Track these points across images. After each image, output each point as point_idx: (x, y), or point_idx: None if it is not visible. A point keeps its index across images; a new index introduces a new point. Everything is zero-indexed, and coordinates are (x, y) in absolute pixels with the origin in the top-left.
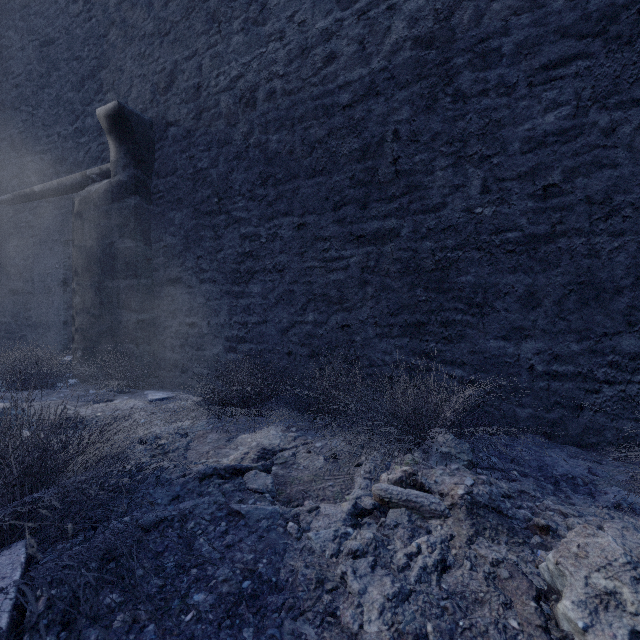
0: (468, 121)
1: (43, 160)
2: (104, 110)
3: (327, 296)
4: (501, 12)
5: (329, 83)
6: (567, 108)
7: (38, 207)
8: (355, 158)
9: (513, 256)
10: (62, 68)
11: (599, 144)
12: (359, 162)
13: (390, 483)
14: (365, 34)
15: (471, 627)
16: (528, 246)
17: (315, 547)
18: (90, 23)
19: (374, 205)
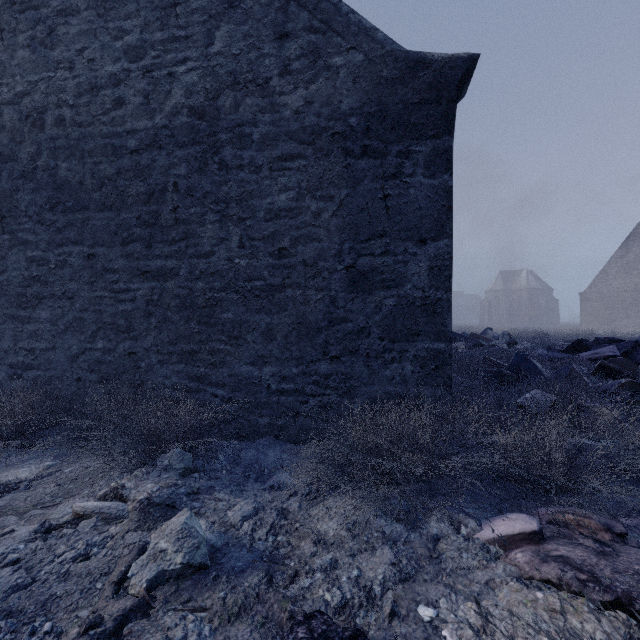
0: (230, 187)
1: None
2: None
3: (116, 325)
4: (252, 107)
5: (118, 126)
6: (293, 192)
7: None
8: (141, 200)
9: (259, 300)
10: None
11: (311, 223)
12: (145, 205)
13: (96, 498)
14: (150, 90)
15: (64, 595)
16: (269, 293)
17: None
18: None
19: (158, 245)
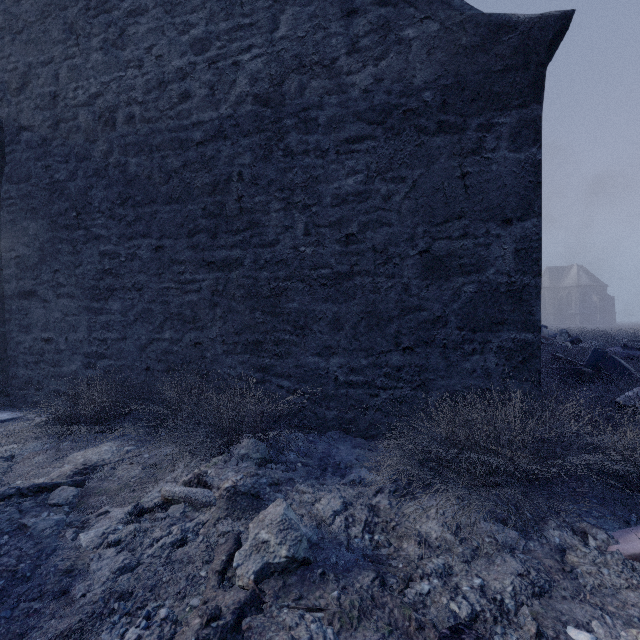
0: (295, 174)
1: None
2: None
3: (182, 315)
4: (318, 90)
5: (184, 119)
6: (361, 176)
7: None
8: (207, 191)
9: (325, 288)
10: None
11: (381, 207)
12: (210, 195)
13: (181, 484)
14: (215, 81)
15: (170, 580)
16: (335, 281)
17: (83, 544)
18: None
19: (223, 236)
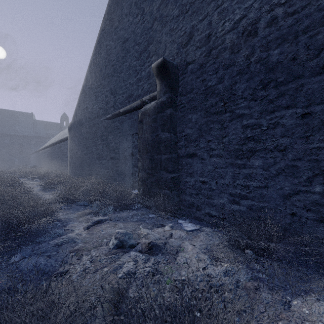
0: None
1: (123, 97)
2: (155, 64)
3: None
4: None
5: None
6: None
7: (121, 119)
8: None
9: None
10: (131, 51)
11: None
12: None
13: None
14: None
15: None
16: None
17: None
18: (144, 24)
19: None
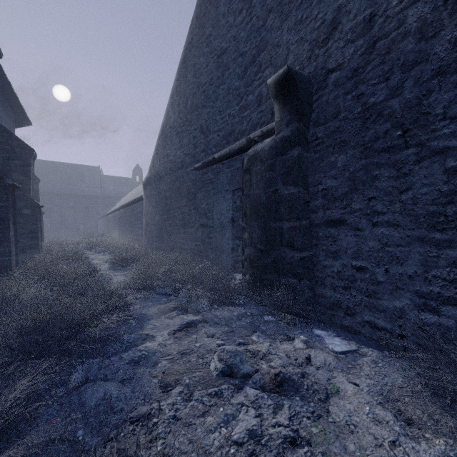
0: None
1: (219, 136)
2: (274, 79)
3: None
4: None
5: None
6: None
7: (216, 168)
8: None
9: None
10: (231, 67)
11: None
12: None
13: None
14: None
15: None
16: None
17: None
18: (251, 22)
19: None
